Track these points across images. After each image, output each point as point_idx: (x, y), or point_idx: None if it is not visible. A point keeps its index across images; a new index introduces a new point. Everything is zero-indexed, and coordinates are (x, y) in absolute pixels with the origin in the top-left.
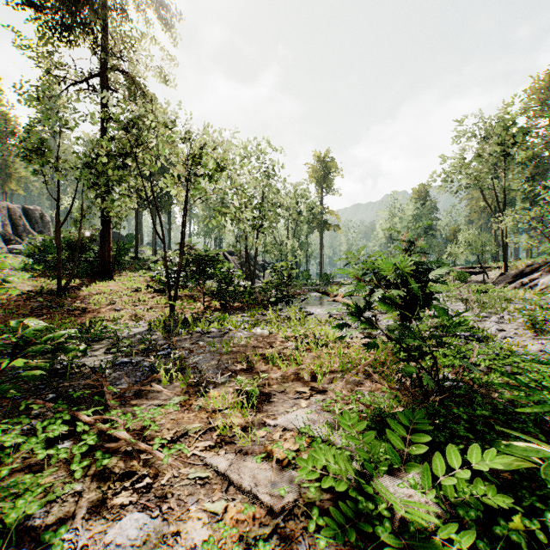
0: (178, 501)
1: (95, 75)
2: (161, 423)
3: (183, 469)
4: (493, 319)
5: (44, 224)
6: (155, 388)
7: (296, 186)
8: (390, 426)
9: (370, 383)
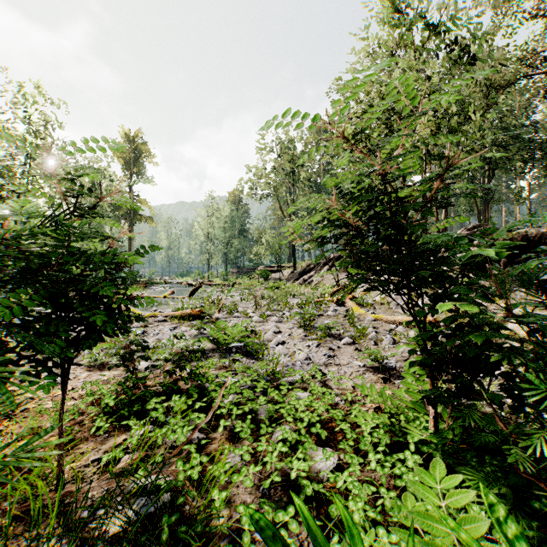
0: None
1: None
2: None
3: None
4: (274, 318)
5: None
6: None
7: (91, 160)
8: None
9: None
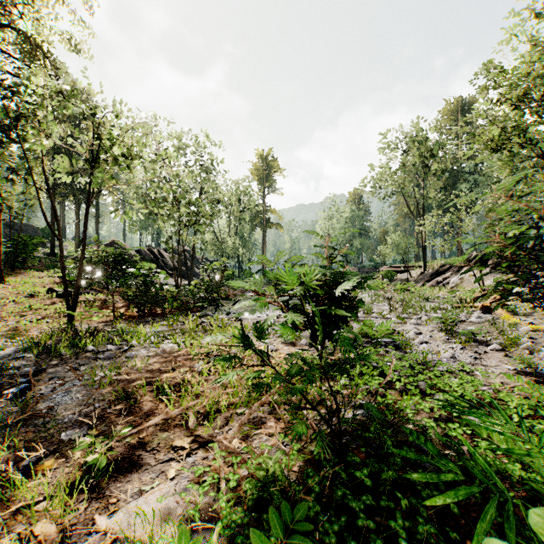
0: None
1: None
2: None
3: None
4: (413, 321)
5: None
6: None
7: (237, 182)
8: (264, 526)
9: (273, 421)
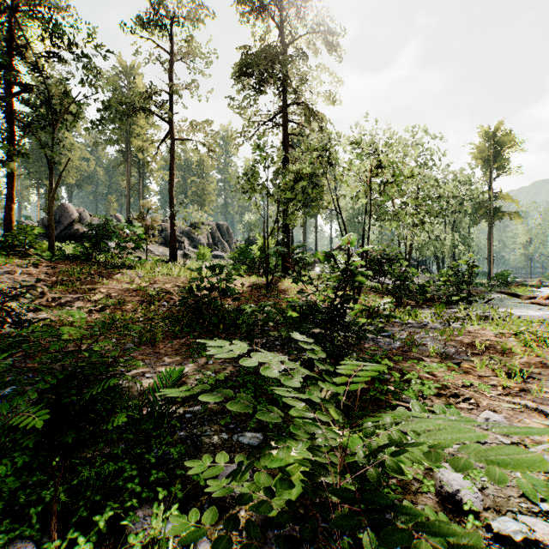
0: (508, 415)
1: (278, 113)
2: (442, 376)
3: (493, 401)
4: None
5: (229, 235)
6: (414, 354)
7: (456, 172)
8: None
9: None
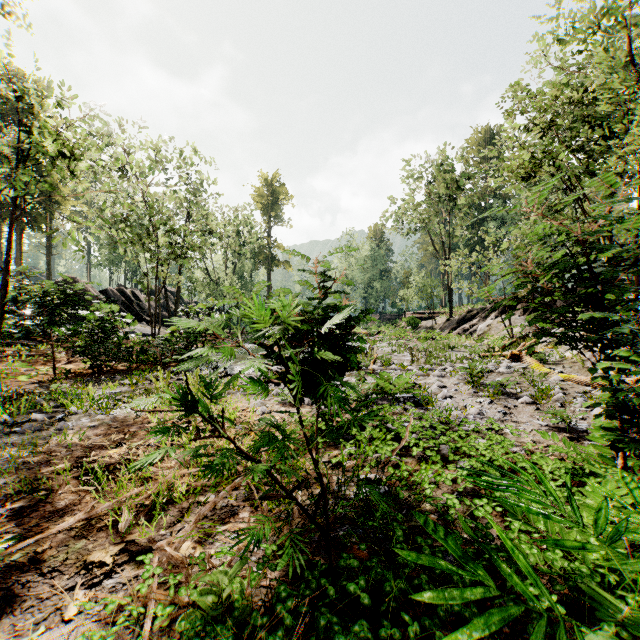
0: None
1: None
2: None
3: None
4: (436, 372)
5: None
6: None
7: (236, 210)
8: None
9: (248, 511)
